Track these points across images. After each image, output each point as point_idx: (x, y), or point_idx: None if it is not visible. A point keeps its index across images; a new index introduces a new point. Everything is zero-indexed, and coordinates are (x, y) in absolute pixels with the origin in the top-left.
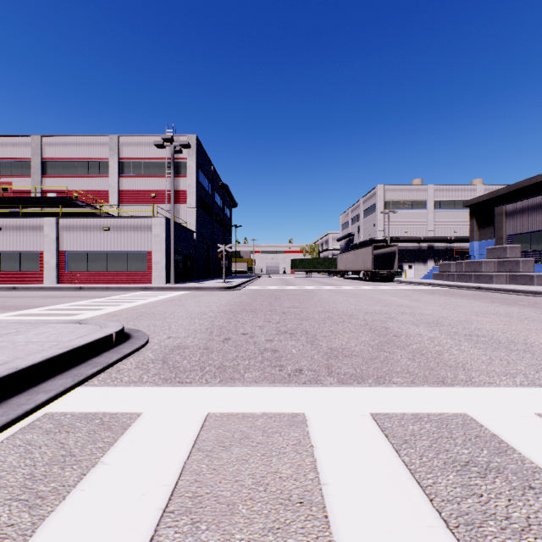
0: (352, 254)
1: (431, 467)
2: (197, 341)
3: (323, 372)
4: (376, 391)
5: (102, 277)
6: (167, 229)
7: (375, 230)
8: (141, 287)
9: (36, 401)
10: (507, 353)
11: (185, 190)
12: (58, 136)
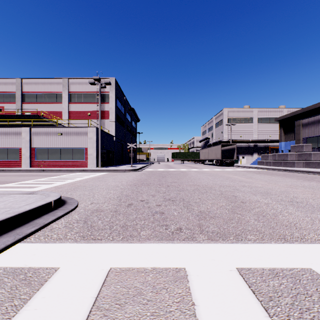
0: (209, 149)
1: None
2: (110, 206)
3: (197, 230)
4: (237, 247)
5: (57, 163)
6: (96, 134)
7: (222, 135)
8: (80, 169)
9: None
10: None
11: (108, 111)
12: (32, 79)
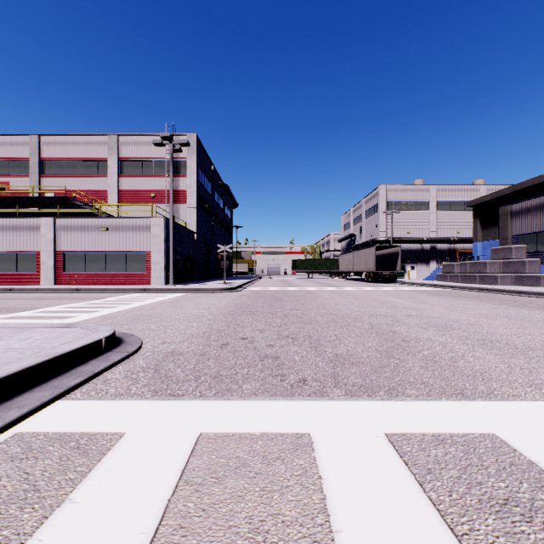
0: (354, 255)
1: (464, 507)
2: (193, 347)
3: (329, 382)
4: (389, 406)
5: (100, 278)
6: (166, 229)
7: (377, 231)
8: (139, 288)
9: (6, 420)
10: (527, 360)
11: (185, 190)
12: (57, 135)
